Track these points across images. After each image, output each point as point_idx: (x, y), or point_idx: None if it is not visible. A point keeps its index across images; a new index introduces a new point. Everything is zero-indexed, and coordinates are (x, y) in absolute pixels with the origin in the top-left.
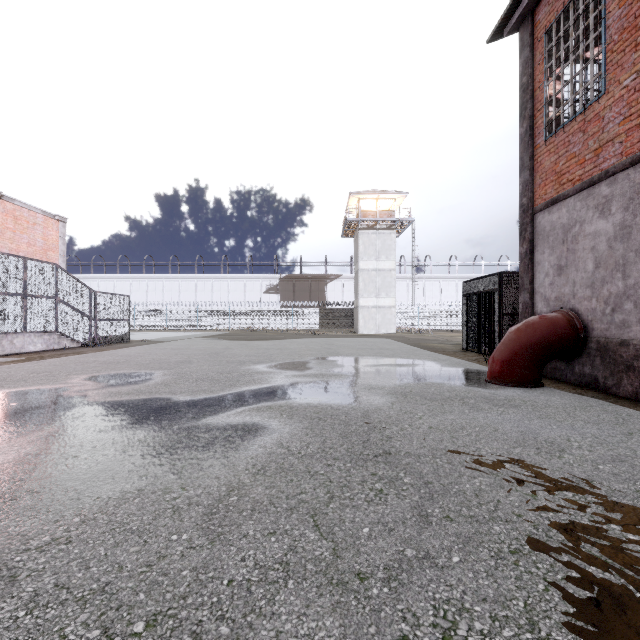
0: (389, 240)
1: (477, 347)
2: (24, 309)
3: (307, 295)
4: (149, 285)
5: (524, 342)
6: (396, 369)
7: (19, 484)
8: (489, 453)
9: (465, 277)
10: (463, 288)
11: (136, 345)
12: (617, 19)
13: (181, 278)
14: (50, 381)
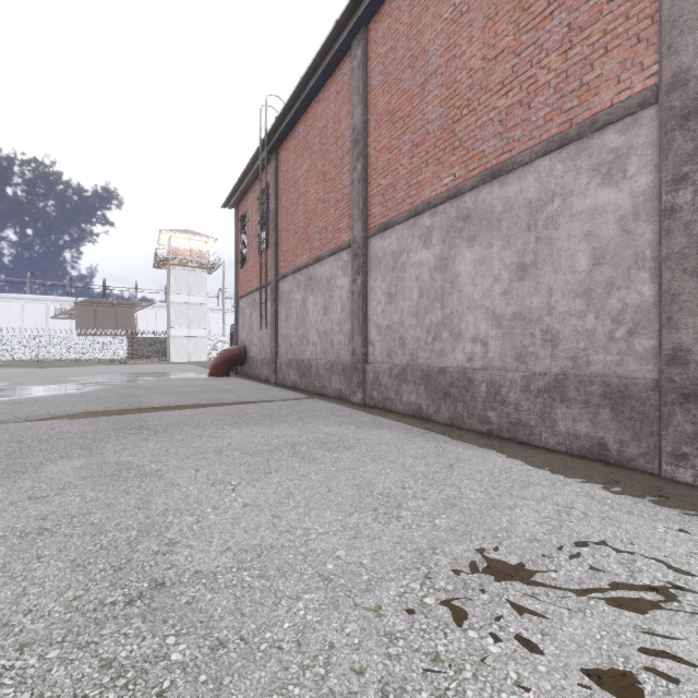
0: (201, 278)
1: None
2: None
3: (113, 322)
4: None
5: (221, 358)
6: (169, 375)
7: (11, 395)
8: (170, 385)
9: None
10: (231, 329)
11: None
12: (250, 237)
13: None
14: None
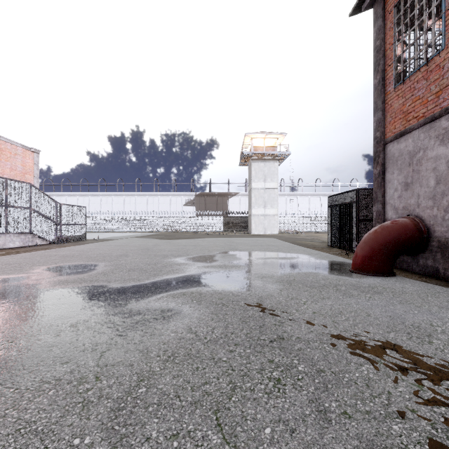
0: (273, 167)
1: (339, 244)
2: (5, 216)
3: (215, 207)
4: (102, 199)
5: (381, 241)
6: (281, 261)
7: None
8: (368, 338)
9: (327, 194)
10: (328, 201)
11: (90, 242)
12: None
13: (125, 194)
14: (16, 271)
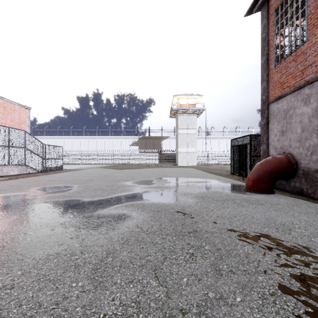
0: (193, 119)
1: (238, 172)
2: (8, 153)
3: (152, 146)
4: (73, 141)
5: (264, 170)
6: (198, 184)
7: None
8: (250, 231)
9: (231, 137)
10: (231, 142)
11: (66, 171)
12: (314, 2)
13: (89, 138)
14: (19, 190)
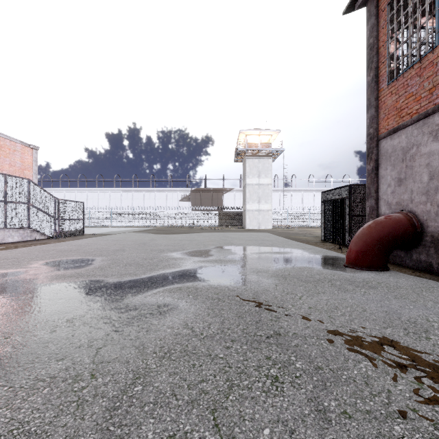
0: (267, 163)
1: (332, 239)
2: (4, 211)
3: (210, 202)
4: (100, 195)
5: (374, 236)
6: (275, 256)
7: None
8: (365, 334)
9: (319, 189)
10: (321, 196)
11: (87, 237)
12: None
13: (122, 190)
14: (14, 266)
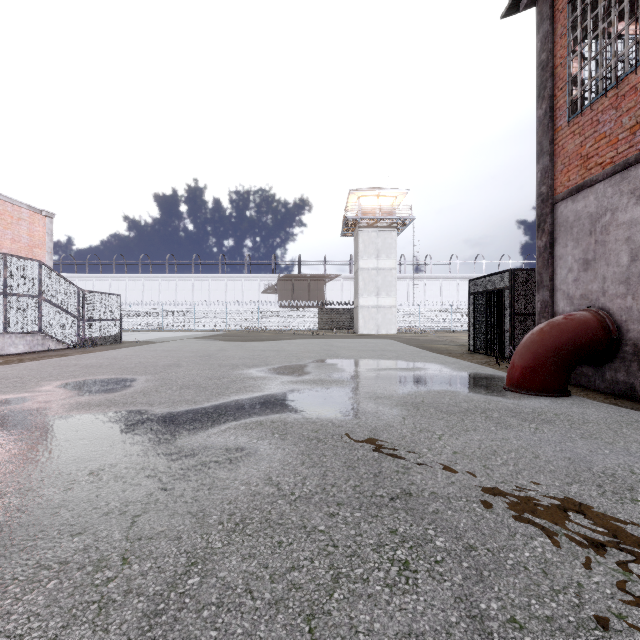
0: (389, 238)
1: (485, 349)
2: (4, 308)
3: (306, 295)
4: (145, 284)
5: (549, 345)
6: (402, 374)
7: None
8: (539, 493)
9: (466, 276)
10: (470, 286)
11: (126, 346)
12: None
13: (178, 277)
14: (16, 389)
